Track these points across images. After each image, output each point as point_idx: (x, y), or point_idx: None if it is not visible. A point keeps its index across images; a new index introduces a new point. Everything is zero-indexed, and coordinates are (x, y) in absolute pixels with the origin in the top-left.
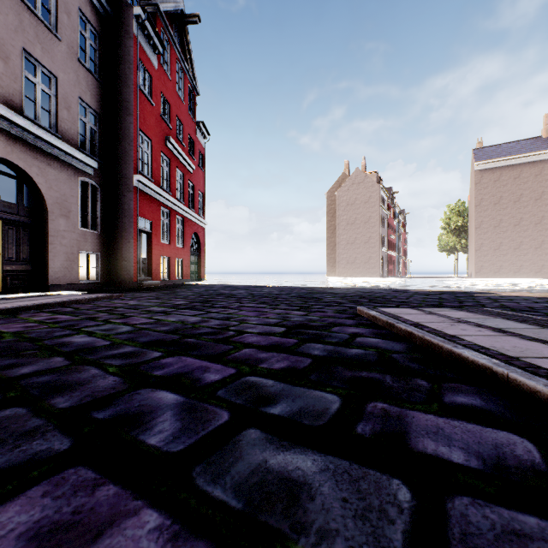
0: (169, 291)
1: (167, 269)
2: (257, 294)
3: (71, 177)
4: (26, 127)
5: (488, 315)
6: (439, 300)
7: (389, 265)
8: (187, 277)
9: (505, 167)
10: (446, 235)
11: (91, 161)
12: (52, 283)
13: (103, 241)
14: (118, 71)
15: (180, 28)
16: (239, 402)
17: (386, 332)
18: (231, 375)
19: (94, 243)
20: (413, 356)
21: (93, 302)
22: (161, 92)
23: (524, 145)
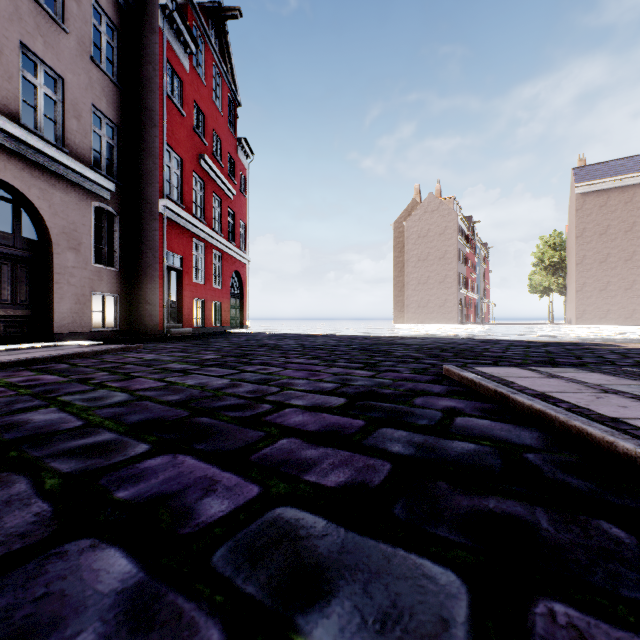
0: (202, 341)
1: (201, 314)
2: (309, 346)
3: (82, 202)
4: (23, 138)
5: (639, 380)
6: (548, 355)
7: (468, 310)
8: (226, 324)
9: (614, 189)
10: (539, 272)
11: (106, 182)
12: (58, 332)
13: (122, 279)
14: (141, 73)
15: (217, 25)
16: (252, 589)
17: (497, 407)
18: (250, 502)
19: (111, 283)
20: (562, 459)
21: (101, 356)
22: (194, 100)
23: (637, 162)
